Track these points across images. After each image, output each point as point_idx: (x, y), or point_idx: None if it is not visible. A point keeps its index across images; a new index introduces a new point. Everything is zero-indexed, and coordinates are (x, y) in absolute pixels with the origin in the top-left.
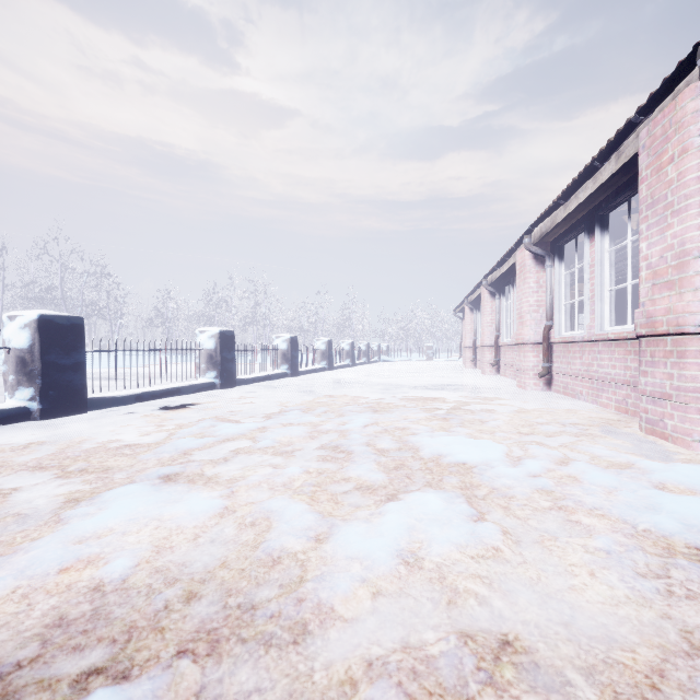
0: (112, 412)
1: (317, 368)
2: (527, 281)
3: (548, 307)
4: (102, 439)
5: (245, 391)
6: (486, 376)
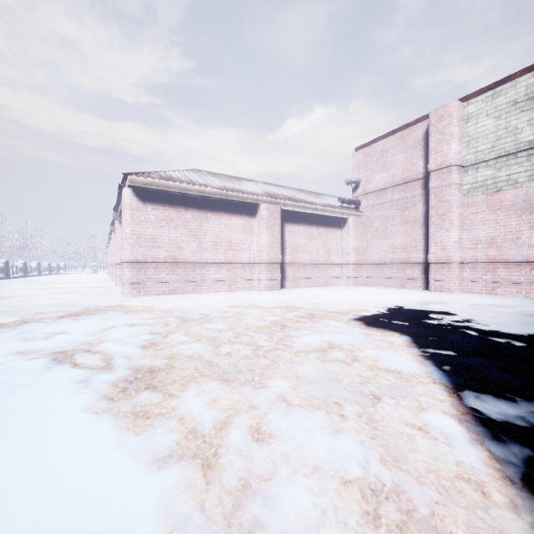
0: None
1: (18, 276)
2: (111, 247)
3: None
4: None
5: None
6: (109, 277)
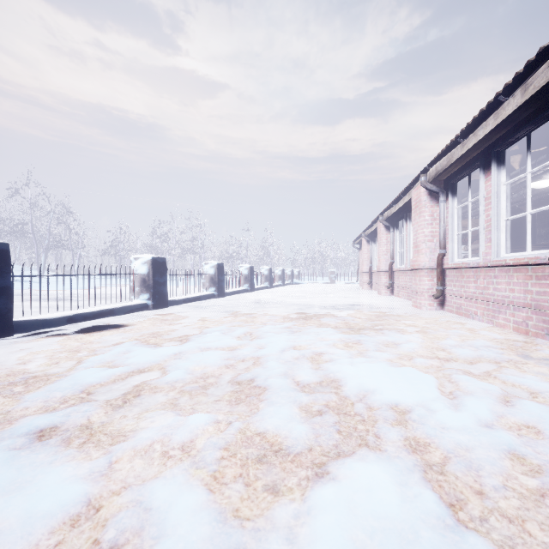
0: (37, 335)
1: (241, 289)
2: (423, 215)
3: (442, 237)
4: (3, 369)
5: (175, 311)
6: (382, 297)
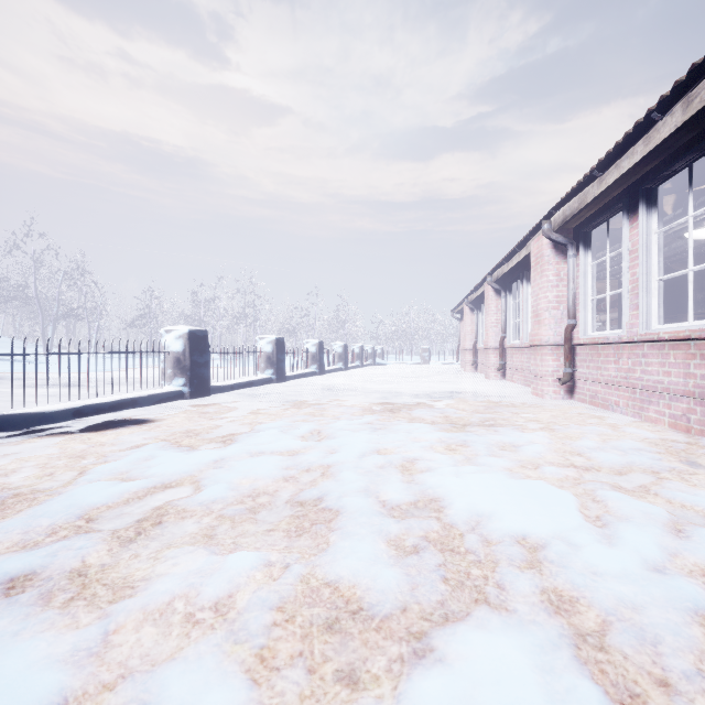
0: (31, 434)
1: (307, 372)
2: (546, 274)
3: (571, 304)
4: None
5: (219, 400)
6: (490, 381)
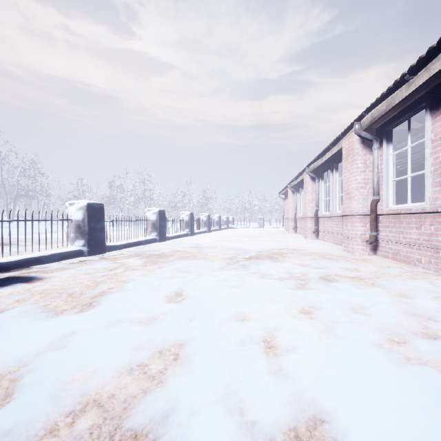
0: None
1: (182, 234)
2: (355, 162)
3: (376, 184)
4: None
5: (111, 257)
6: (308, 240)
